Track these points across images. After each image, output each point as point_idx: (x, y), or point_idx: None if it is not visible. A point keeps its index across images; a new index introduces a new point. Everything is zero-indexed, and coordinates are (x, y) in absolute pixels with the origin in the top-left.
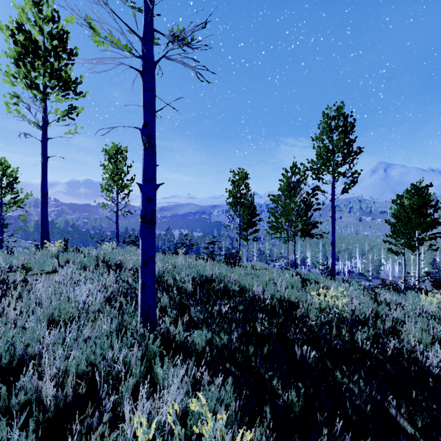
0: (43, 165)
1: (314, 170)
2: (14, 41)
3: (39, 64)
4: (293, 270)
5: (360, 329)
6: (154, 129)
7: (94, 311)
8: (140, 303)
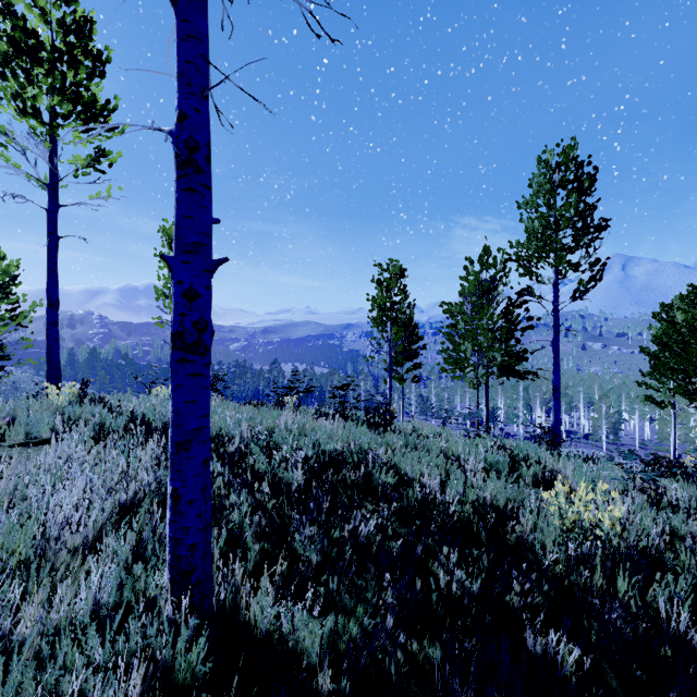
0: (50, 251)
1: (522, 260)
2: None
3: (40, 73)
4: (491, 438)
5: (657, 578)
6: (203, 131)
7: (87, 540)
8: (171, 539)
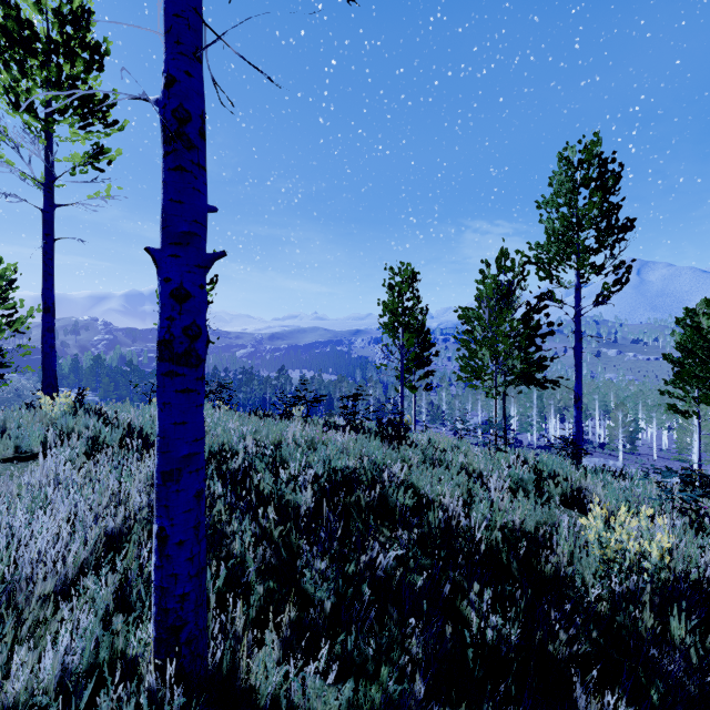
0: (46, 253)
1: (542, 262)
2: None
3: (34, 65)
4: (512, 451)
5: None
6: (195, 99)
7: (66, 578)
8: (157, 587)
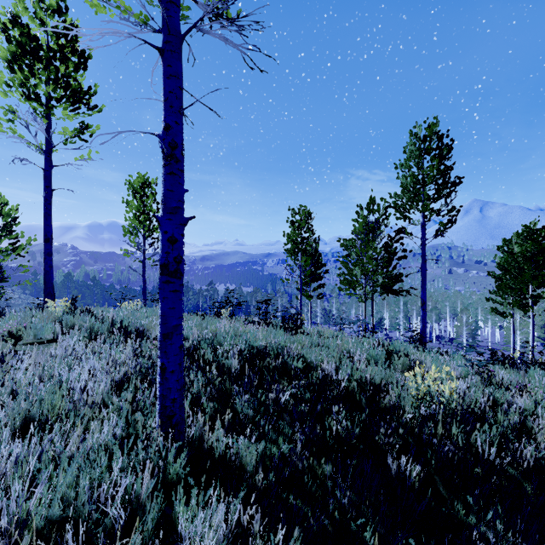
0: (46, 200)
1: (398, 207)
2: (6, 38)
3: (40, 68)
4: (374, 338)
5: (478, 427)
6: (179, 135)
7: (97, 402)
8: (160, 395)
